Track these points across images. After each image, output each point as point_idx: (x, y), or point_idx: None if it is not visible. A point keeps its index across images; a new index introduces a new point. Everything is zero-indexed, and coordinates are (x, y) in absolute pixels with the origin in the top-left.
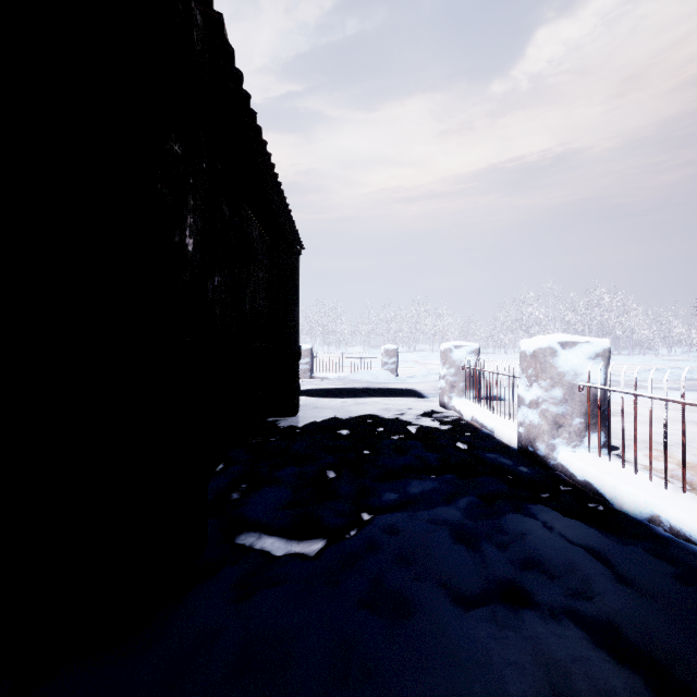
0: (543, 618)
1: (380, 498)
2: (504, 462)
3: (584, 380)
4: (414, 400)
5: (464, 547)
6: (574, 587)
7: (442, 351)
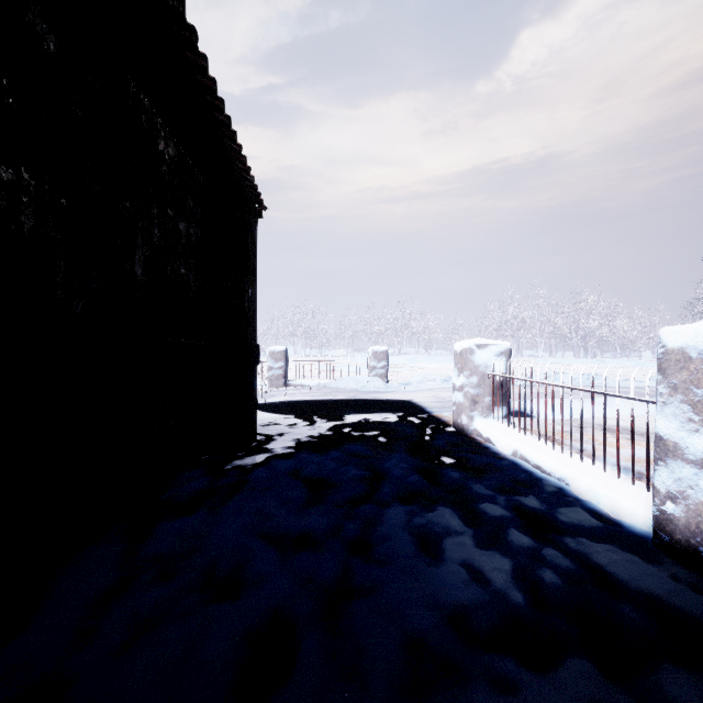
0: None
1: None
2: (665, 593)
3: None
4: (415, 417)
5: None
6: None
7: (458, 352)
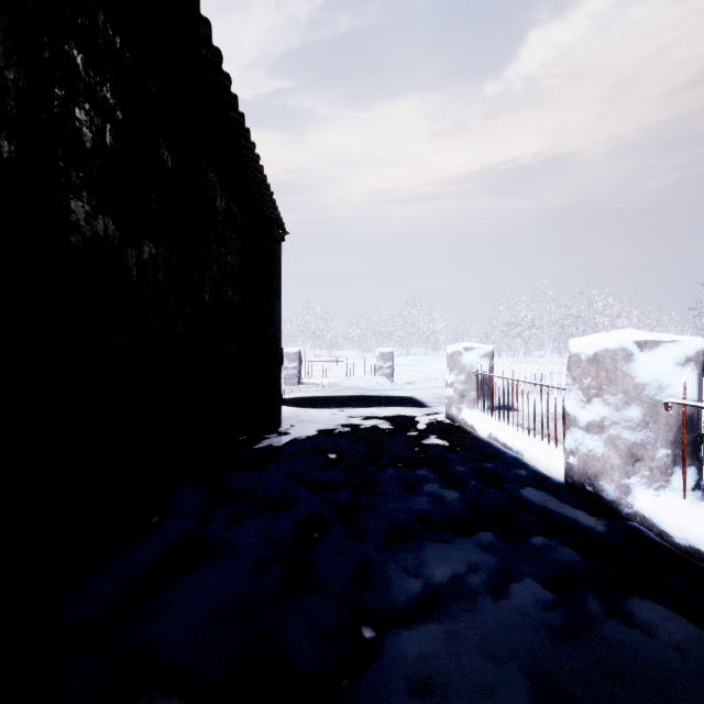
0: None
1: (389, 590)
2: (556, 508)
3: (672, 395)
4: (415, 410)
5: None
6: None
7: (449, 354)
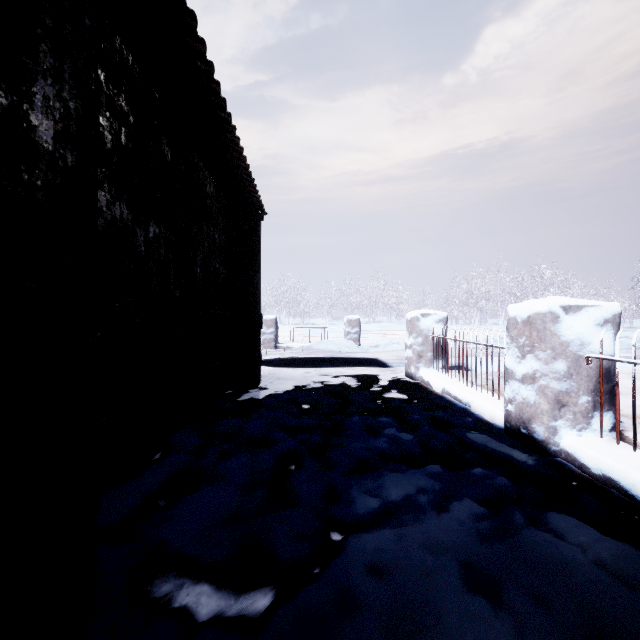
0: None
1: (353, 506)
2: (495, 447)
3: (592, 351)
4: (378, 370)
5: (485, 605)
6: None
7: (409, 320)
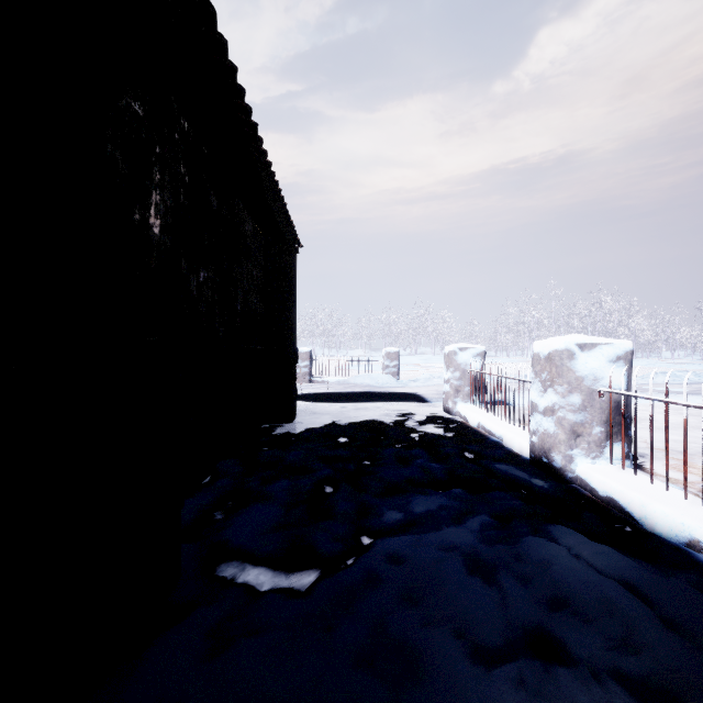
0: (583, 680)
1: (382, 518)
2: (517, 474)
3: (604, 385)
4: (416, 405)
5: (480, 581)
6: (614, 636)
7: (446, 353)
